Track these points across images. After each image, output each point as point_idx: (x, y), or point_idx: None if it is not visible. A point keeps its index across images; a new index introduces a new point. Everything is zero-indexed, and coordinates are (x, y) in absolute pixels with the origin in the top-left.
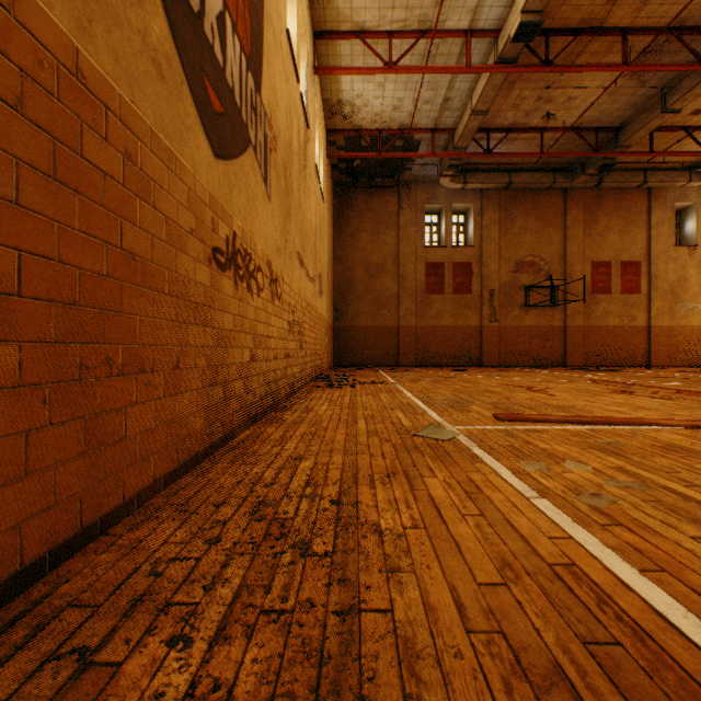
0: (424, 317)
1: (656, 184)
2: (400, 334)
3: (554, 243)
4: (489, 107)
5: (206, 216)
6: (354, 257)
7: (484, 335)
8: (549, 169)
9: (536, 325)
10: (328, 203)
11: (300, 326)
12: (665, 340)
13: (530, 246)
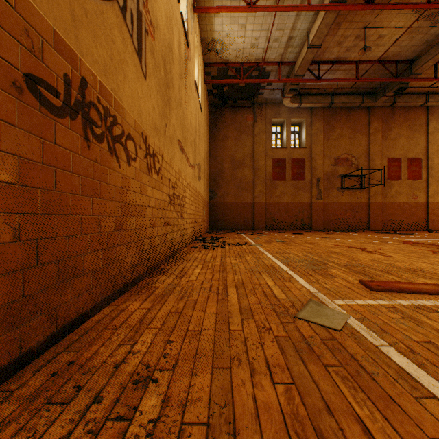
0: (271, 196)
1: (434, 103)
2: (255, 208)
3: (361, 145)
4: (322, 42)
5: (5, 16)
6: (223, 155)
7: (313, 209)
8: (359, 93)
9: (349, 202)
10: (205, 116)
11: (181, 200)
12: (438, 212)
13: (345, 148)
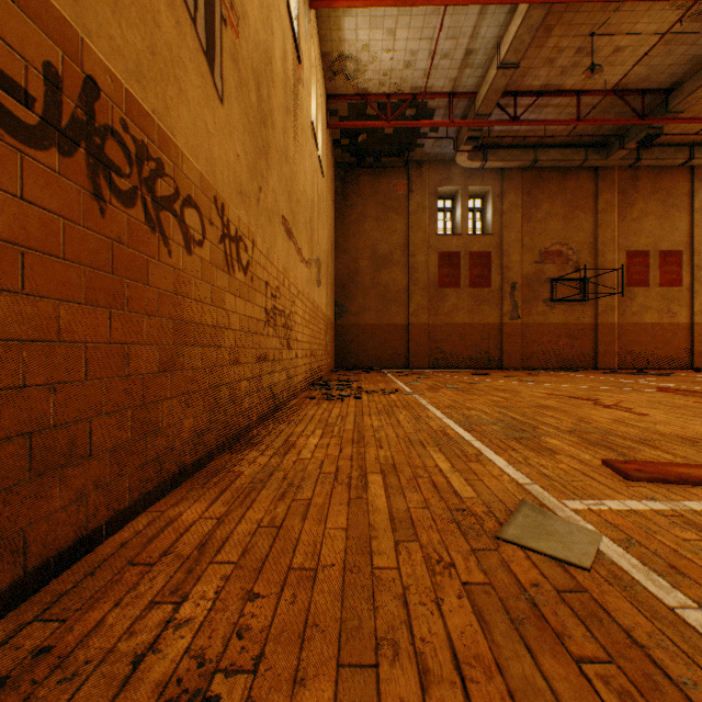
0: (437, 313)
1: None
2: (410, 333)
3: (584, 230)
4: (521, 58)
5: None
6: (358, 247)
7: (505, 334)
8: (580, 145)
9: (563, 323)
10: (328, 181)
11: (287, 318)
12: None
13: (557, 234)
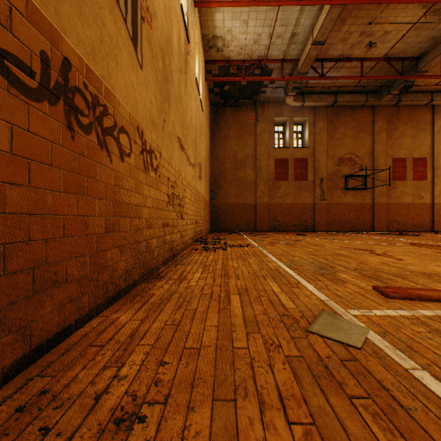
0: (274, 196)
1: (439, 102)
2: (257, 209)
3: (366, 145)
4: (326, 38)
5: None
6: (225, 155)
7: (316, 209)
8: (363, 91)
9: (352, 203)
10: (206, 114)
11: (181, 200)
12: None
13: (348, 147)
